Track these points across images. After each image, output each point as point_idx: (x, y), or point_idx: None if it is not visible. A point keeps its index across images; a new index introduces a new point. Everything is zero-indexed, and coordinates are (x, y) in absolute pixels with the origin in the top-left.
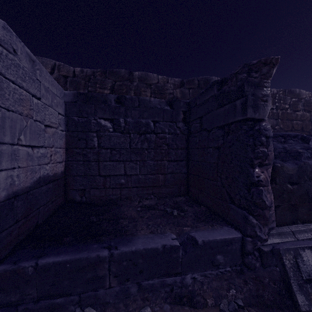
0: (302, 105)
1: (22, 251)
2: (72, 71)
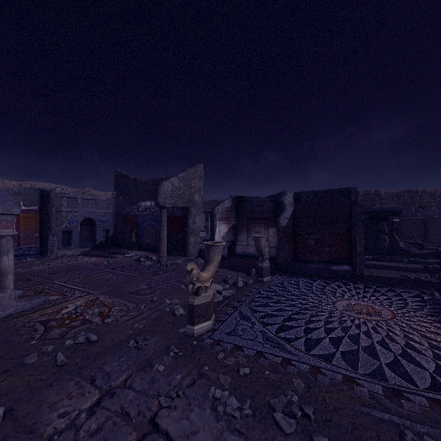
0: None
1: None
2: (391, 192)
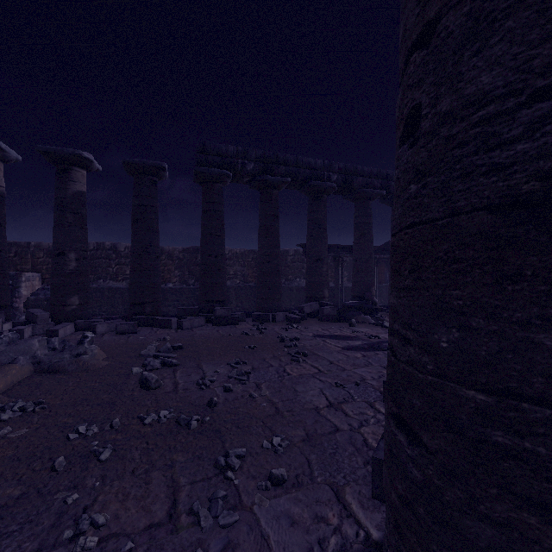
0: (166, 256)
1: None
2: None
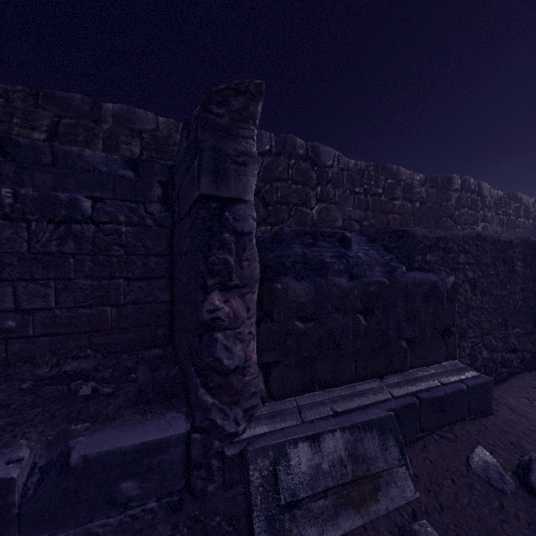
0: (401, 191)
1: None
2: None
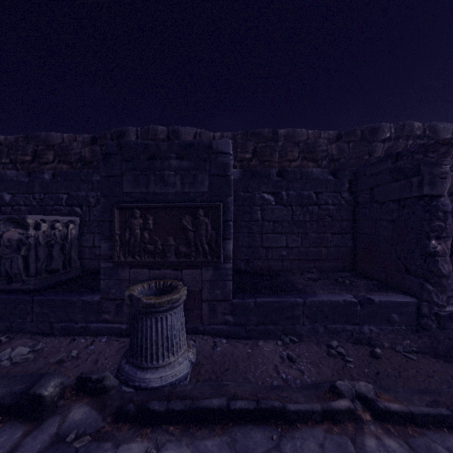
0: None
1: (238, 295)
2: (212, 137)
